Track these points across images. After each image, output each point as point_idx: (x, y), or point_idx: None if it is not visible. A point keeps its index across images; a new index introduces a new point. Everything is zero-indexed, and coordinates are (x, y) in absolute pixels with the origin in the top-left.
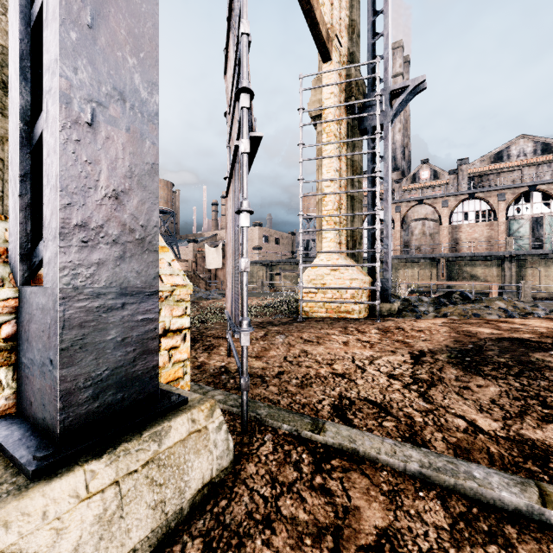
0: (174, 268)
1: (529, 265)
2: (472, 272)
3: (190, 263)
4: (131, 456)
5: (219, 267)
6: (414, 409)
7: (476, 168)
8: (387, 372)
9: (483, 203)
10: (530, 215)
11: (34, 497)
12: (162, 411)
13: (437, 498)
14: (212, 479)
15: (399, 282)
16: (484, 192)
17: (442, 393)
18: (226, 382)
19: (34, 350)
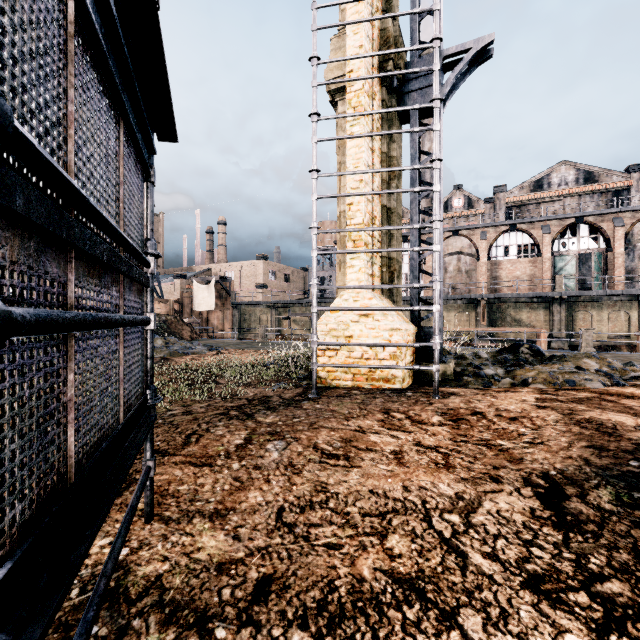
0: None
1: (580, 308)
2: (516, 316)
3: (171, 303)
4: None
5: (212, 309)
6: None
7: (514, 196)
8: (519, 567)
9: (525, 236)
10: (576, 251)
11: None
12: None
13: None
14: None
15: None
16: (527, 223)
17: None
18: None
19: None
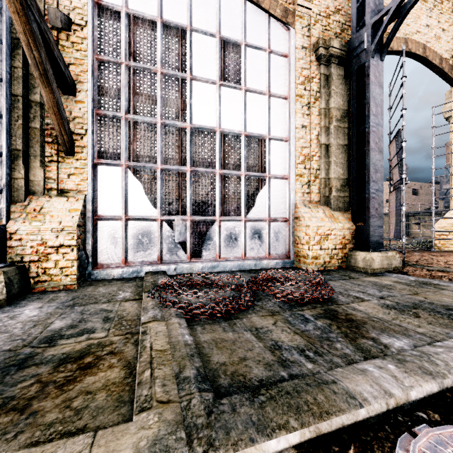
0: None
1: None
2: None
3: None
4: (383, 254)
5: None
6: None
7: None
8: None
9: None
10: None
11: (373, 253)
12: (385, 250)
13: None
14: (397, 267)
15: None
16: None
17: None
18: None
19: (361, 236)
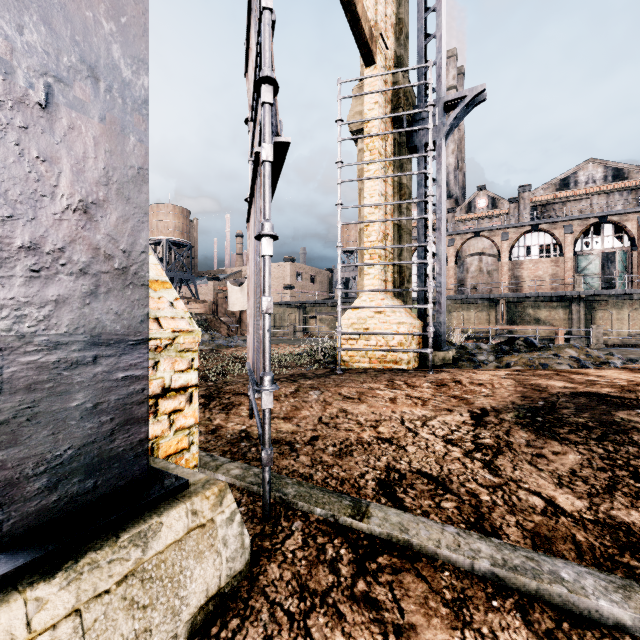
0: (177, 309)
1: (599, 307)
2: (535, 315)
3: (210, 304)
4: (101, 571)
5: (244, 309)
6: (478, 483)
7: (539, 196)
8: (444, 436)
9: (548, 236)
10: (600, 250)
11: None
12: (151, 502)
13: (516, 610)
14: (220, 590)
15: (453, 326)
16: (549, 223)
17: (512, 463)
18: (247, 451)
19: None
